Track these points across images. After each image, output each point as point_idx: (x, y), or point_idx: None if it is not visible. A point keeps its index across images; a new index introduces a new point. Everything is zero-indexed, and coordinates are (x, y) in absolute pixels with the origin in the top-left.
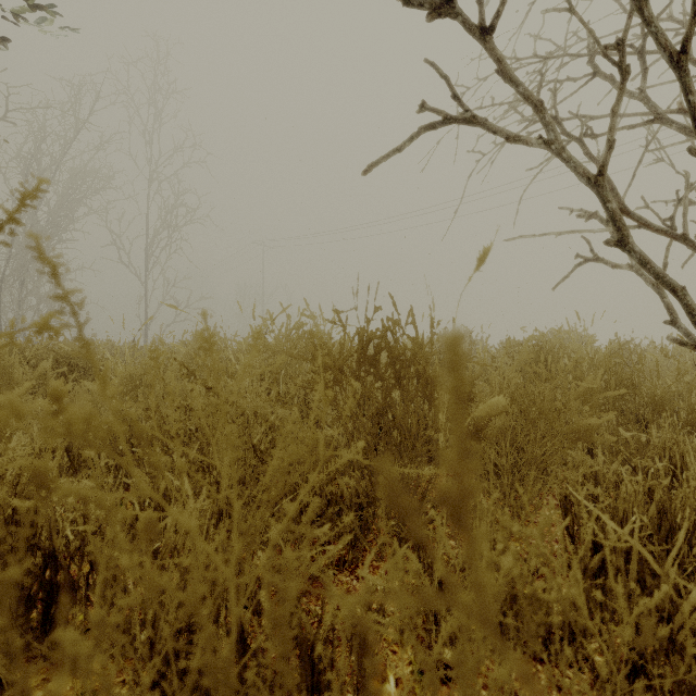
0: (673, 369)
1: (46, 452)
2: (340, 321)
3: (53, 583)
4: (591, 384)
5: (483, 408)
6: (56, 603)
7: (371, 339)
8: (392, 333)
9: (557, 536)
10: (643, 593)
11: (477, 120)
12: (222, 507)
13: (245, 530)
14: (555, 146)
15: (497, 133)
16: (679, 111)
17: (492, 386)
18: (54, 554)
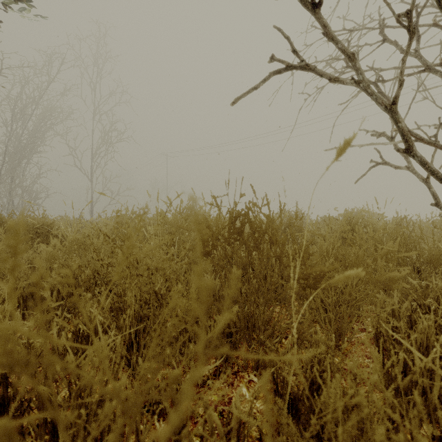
0: (437, 235)
1: (0, 300)
2: (216, 203)
3: (5, 397)
4: (391, 247)
5: (339, 277)
6: (7, 411)
7: (238, 216)
8: (252, 212)
9: (366, 352)
10: (441, 405)
11: (309, 67)
12: (101, 391)
13: (126, 408)
14: (362, 84)
15: (323, 76)
16: (440, 64)
17: (320, 248)
18: (6, 375)
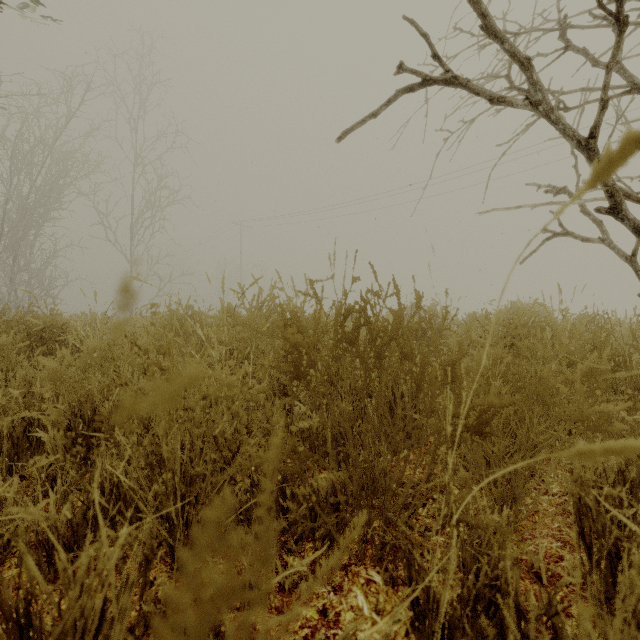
0: None
1: None
2: (315, 293)
3: None
4: (595, 363)
5: (589, 446)
6: None
7: (349, 313)
8: (371, 306)
9: (553, 530)
10: None
11: (459, 80)
12: None
13: None
14: (542, 107)
15: (480, 94)
16: None
17: (478, 364)
18: None
